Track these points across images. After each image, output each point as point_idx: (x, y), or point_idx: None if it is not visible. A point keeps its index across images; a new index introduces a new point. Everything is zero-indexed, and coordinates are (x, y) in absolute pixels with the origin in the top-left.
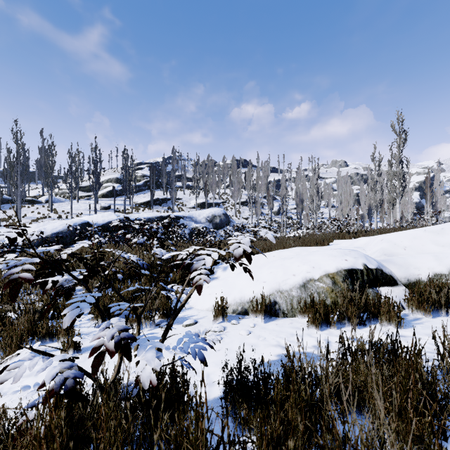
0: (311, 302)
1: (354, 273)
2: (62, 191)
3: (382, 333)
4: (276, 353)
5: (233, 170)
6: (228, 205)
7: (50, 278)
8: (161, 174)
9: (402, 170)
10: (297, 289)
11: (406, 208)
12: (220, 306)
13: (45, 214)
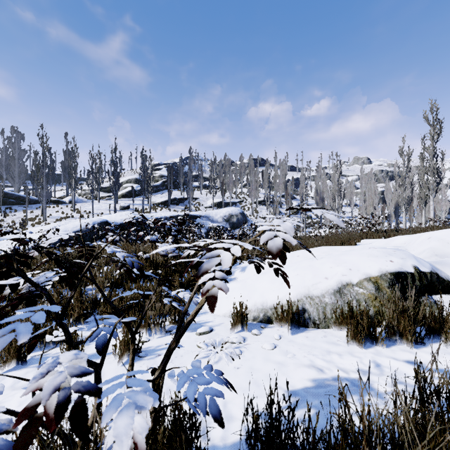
0: (349, 312)
1: (403, 278)
2: (85, 192)
3: (449, 356)
4: (311, 377)
5: (250, 169)
6: (245, 204)
7: (0, 281)
8: (178, 174)
9: (436, 164)
10: (331, 295)
11: (440, 206)
12: (239, 313)
13: (68, 214)
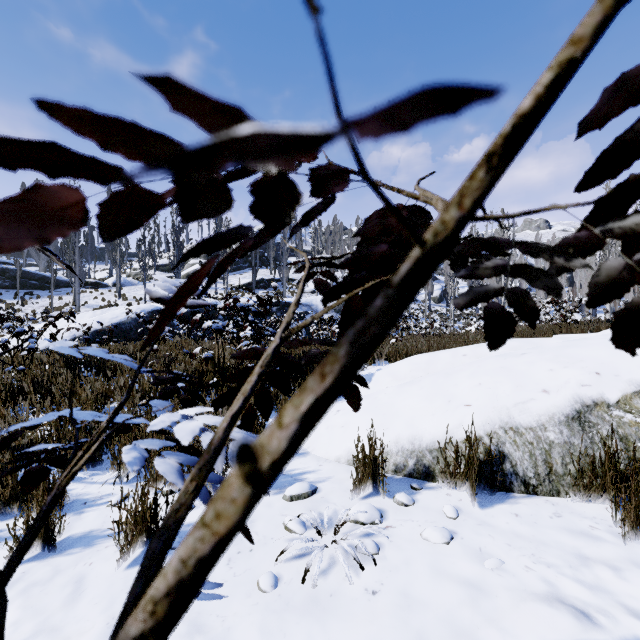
0: (608, 463)
1: None
2: (137, 272)
3: None
4: (565, 636)
5: None
6: None
7: None
8: (267, 245)
9: None
10: (561, 425)
11: None
12: (368, 459)
13: (111, 302)
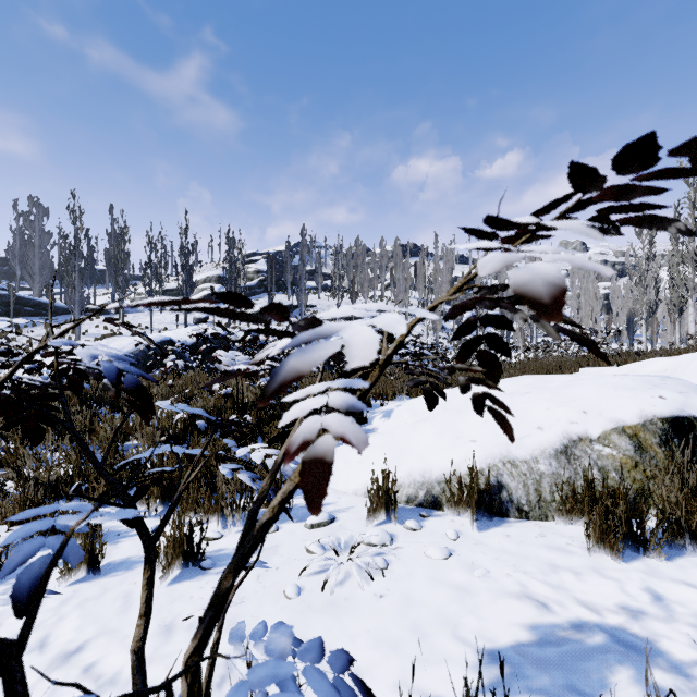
0: (586, 490)
1: (687, 427)
2: (141, 297)
3: None
4: (525, 619)
5: (395, 260)
6: None
7: None
8: (284, 269)
9: None
10: (550, 458)
11: None
12: (381, 490)
13: (114, 330)
